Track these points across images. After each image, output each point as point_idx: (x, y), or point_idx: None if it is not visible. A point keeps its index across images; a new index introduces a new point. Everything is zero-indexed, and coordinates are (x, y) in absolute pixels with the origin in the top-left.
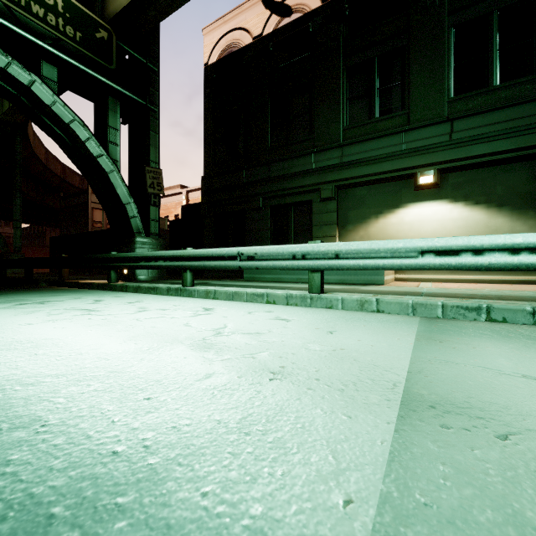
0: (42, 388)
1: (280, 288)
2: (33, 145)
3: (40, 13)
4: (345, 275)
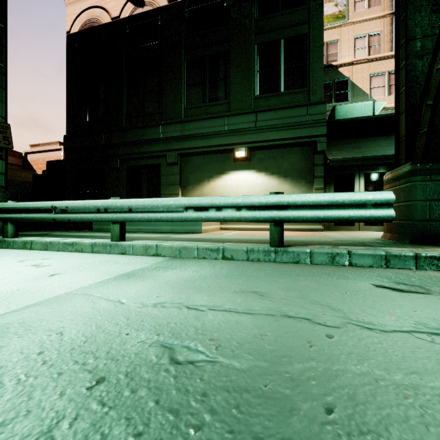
0: None
1: (102, 237)
2: None
3: None
4: (174, 225)
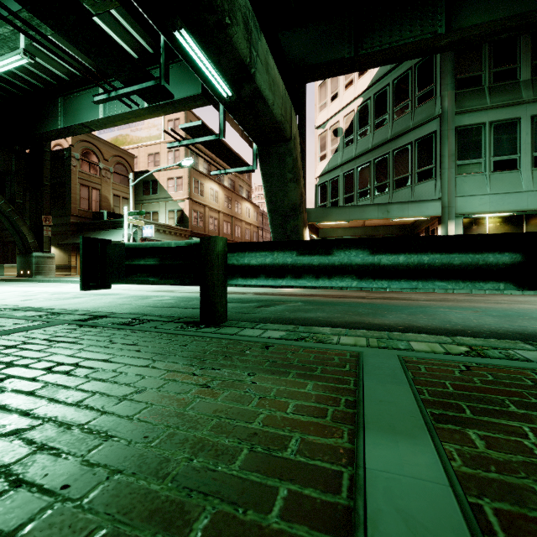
0: None
1: None
2: None
3: None
4: None
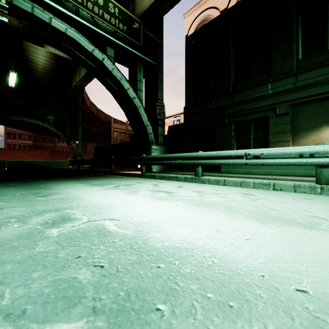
0: (327, 281)
1: (272, 179)
2: (85, 99)
3: (108, 18)
4: (311, 169)
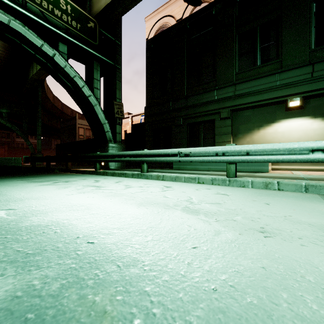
0: (117, 237)
1: (203, 174)
2: (46, 92)
3: (59, 15)
4: (241, 166)
